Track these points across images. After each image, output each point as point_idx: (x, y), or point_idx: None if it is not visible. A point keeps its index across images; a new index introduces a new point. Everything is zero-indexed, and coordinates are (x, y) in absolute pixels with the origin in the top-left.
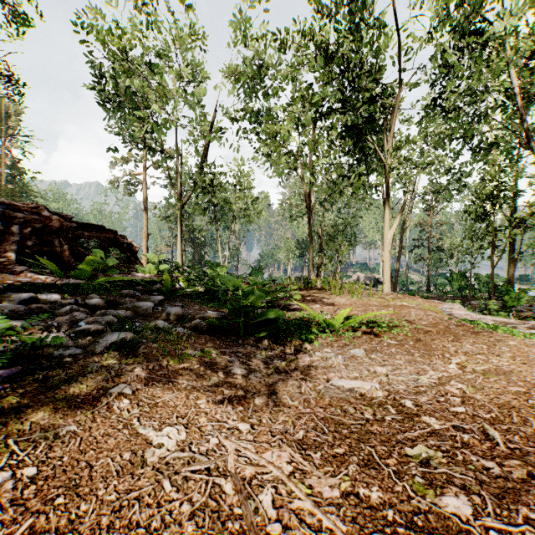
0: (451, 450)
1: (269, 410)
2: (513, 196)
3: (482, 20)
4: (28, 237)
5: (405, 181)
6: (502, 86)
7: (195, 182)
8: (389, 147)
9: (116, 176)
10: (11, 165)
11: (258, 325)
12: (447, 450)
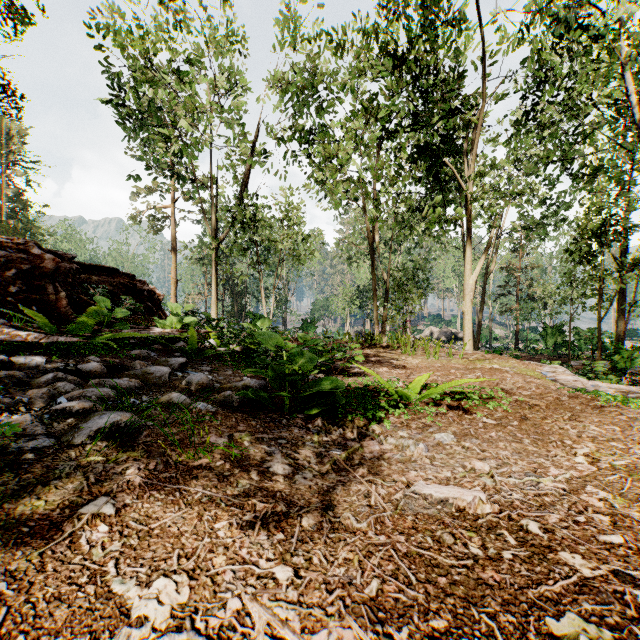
0: (624, 625)
1: (323, 539)
2: (625, 231)
3: (588, 14)
4: (11, 282)
5: (491, 214)
6: (609, 98)
7: (233, 216)
8: (472, 172)
9: (138, 210)
10: (13, 196)
11: (309, 398)
12: (617, 623)
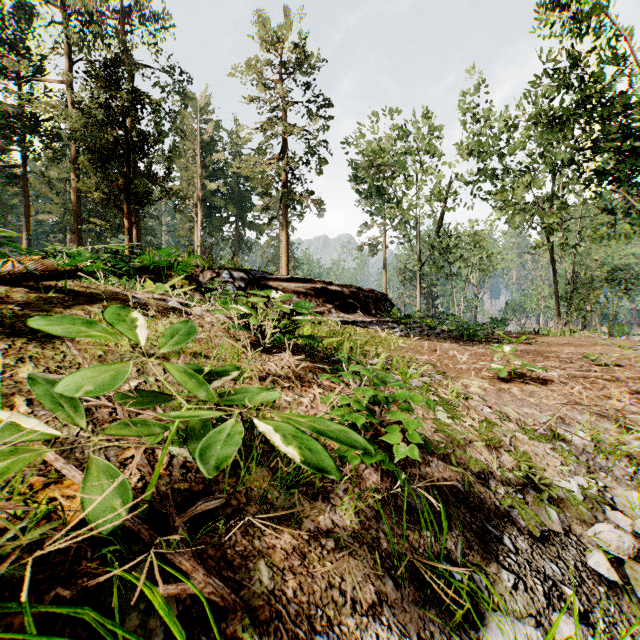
0: None
1: (468, 346)
2: None
3: None
4: (372, 303)
5: None
6: None
7: (432, 246)
8: None
9: (362, 243)
10: None
11: (472, 337)
12: None
